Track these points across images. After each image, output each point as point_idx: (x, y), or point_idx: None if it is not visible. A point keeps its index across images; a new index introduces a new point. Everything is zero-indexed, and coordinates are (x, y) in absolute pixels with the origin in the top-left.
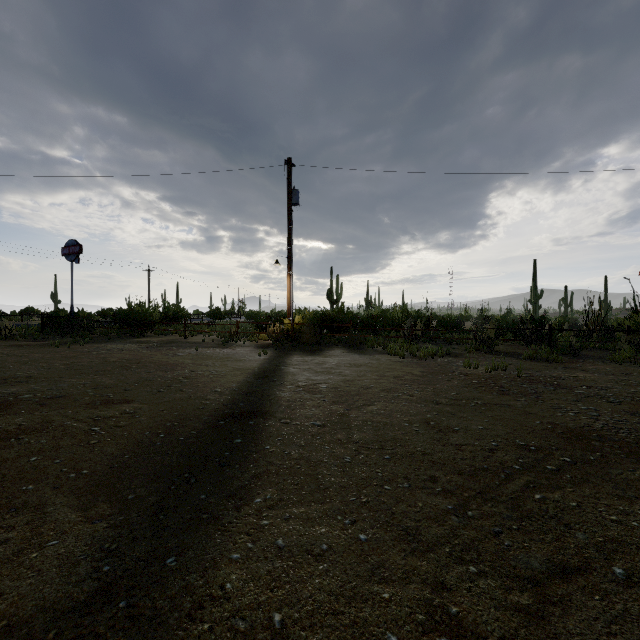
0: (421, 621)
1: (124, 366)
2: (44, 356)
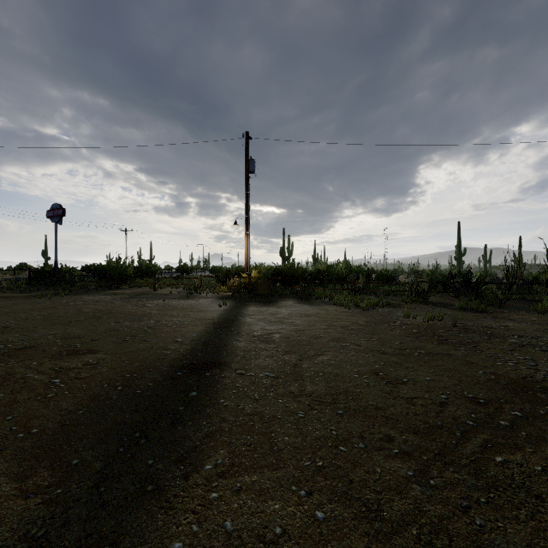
0: None
1: (96, 316)
2: (25, 307)
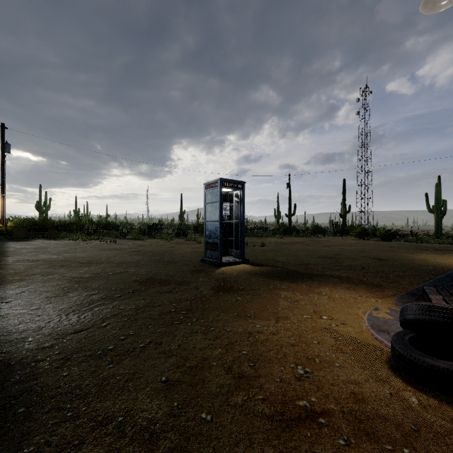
0: (43, 258)
1: None
2: None
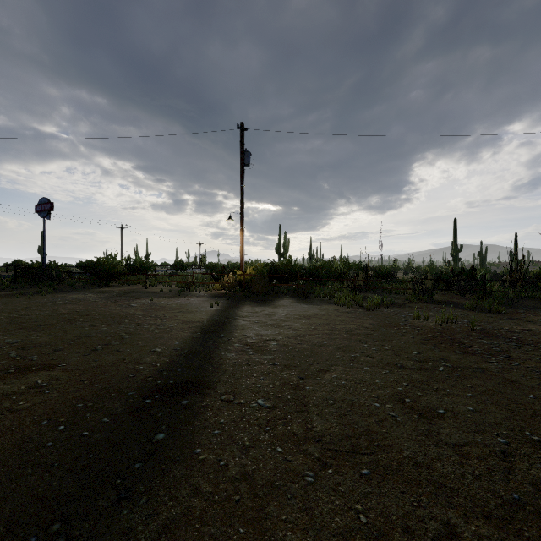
0: None
1: (71, 319)
2: None
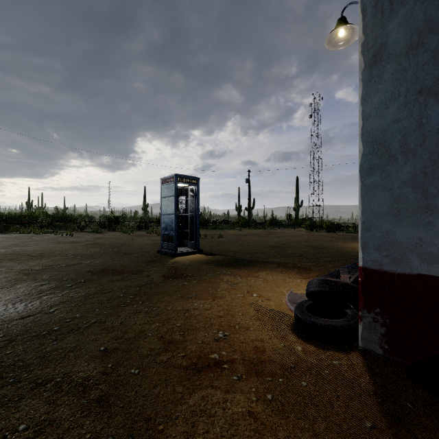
0: None
1: None
2: None
